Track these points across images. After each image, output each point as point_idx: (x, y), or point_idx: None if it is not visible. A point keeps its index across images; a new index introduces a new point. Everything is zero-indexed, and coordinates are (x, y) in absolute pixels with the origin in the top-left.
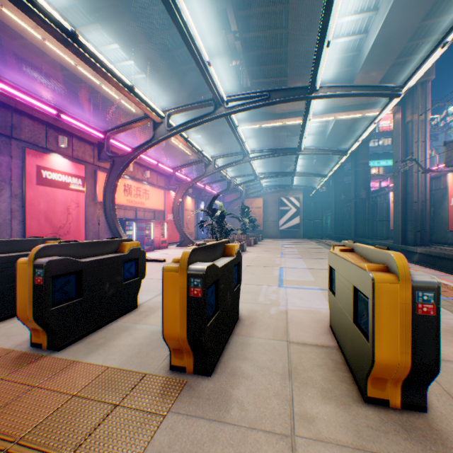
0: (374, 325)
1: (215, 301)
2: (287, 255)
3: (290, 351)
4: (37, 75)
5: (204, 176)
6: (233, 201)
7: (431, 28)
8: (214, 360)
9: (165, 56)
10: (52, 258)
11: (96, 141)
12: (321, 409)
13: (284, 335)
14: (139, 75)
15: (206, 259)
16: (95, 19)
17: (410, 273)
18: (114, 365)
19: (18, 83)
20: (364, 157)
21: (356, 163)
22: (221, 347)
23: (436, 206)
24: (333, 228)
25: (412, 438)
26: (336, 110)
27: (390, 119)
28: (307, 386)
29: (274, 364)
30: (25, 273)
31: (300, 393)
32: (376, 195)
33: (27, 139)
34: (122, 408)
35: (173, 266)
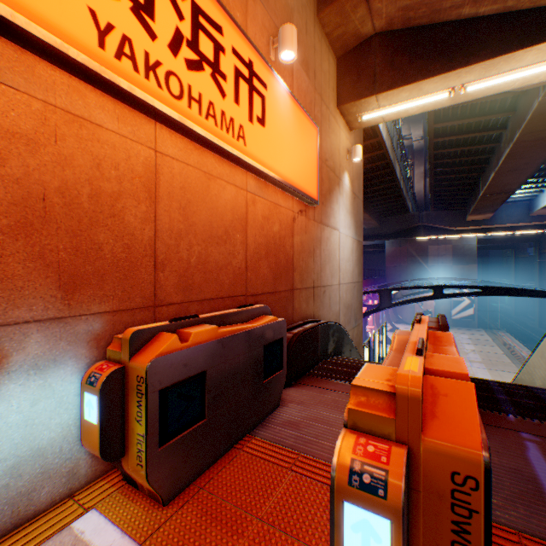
0: None
1: None
2: (474, 364)
3: None
4: None
5: None
6: None
7: None
8: None
9: (371, 211)
10: None
11: None
12: None
13: None
14: None
15: None
16: None
17: None
18: None
19: None
20: None
21: (540, 251)
22: None
23: None
24: (512, 308)
25: None
26: (514, 228)
27: None
28: None
29: None
30: None
31: None
32: None
33: None
34: None
35: None
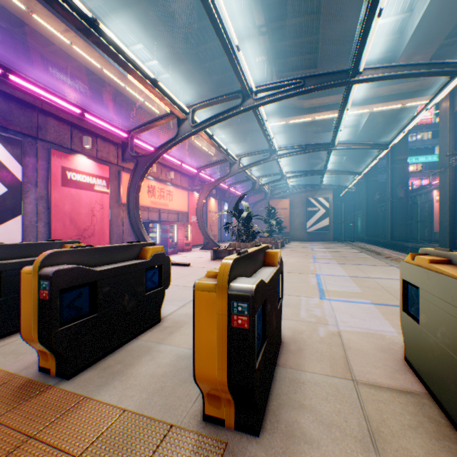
0: None
1: (261, 328)
2: (321, 260)
3: (362, 398)
4: (62, 75)
5: (228, 176)
6: (257, 202)
7: None
8: (261, 411)
9: (189, 54)
10: (60, 267)
11: (120, 141)
12: None
13: (346, 370)
14: (163, 75)
15: (247, 271)
16: (119, 18)
17: None
18: (131, 407)
19: (44, 83)
20: (402, 152)
21: (392, 160)
22: (268, 387)
23: None
24: (365, 231)
25: None
26: (372, 101)
27: (430, 110)
28: None
29: (345, 421)
30: (29, 285)
31: None
32: (415, 194)
33: (52, 140)
34: None
35: (208, 283)
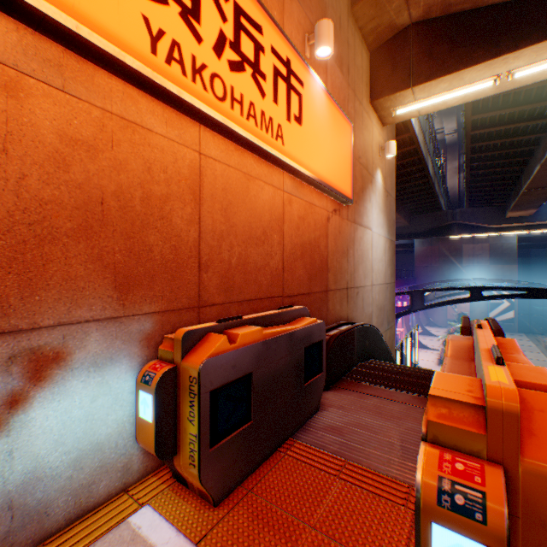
0: None
1: None
2: None
3: None
4: None
5: None
6: None
7: None
8: None
9: (400, 210)
10: None
11: None
12: None
13: None
14: None
15: None
16: None
17: None
18: None
19: None
20: None
21: None
22: None
23: None
24: None
25: None
26: None
27: None
28: None
29: None
30: None
31: None
32: None
33: None
34: None
35: None
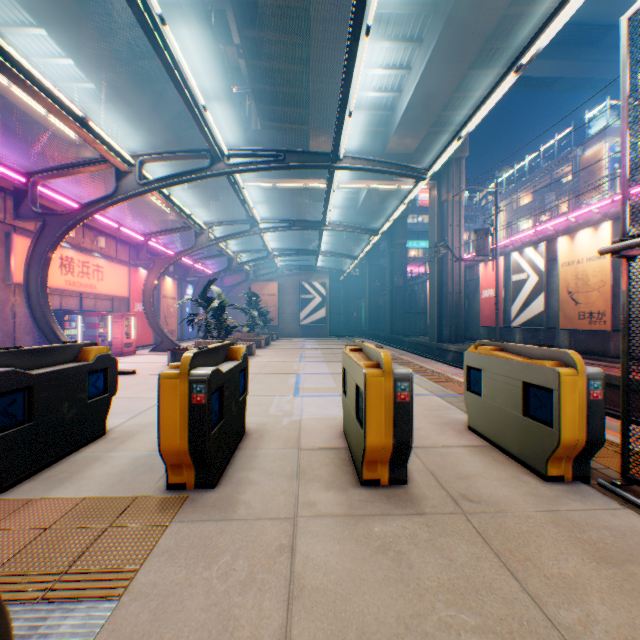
0: (366, 414)
1: (220, 409)
2: (308, 359)
3: (301, 456)
4: None
5: (194, 250)
6: (236, 285)
7: (464, 101)
8: (218, 472)
9: (132, 66)
10: None
11: (10, 185)
12: (323, 495)
13: (296, 443)
14: (85, 83)
15: (208, 364)
16: None
17: (395, 368)
18: (93, 495)
19: None
20: (402, 236)
21: (393, 243)
22: (226, 460)
23: (470, 298)
24: (368, 323)
25: (391, 501)
26: (369, 176)
27: None
28: (313, 481)
29: (283, 469)
30: None
31: (306, 487)
32: (414, 283)
33: None
34: (117, 528)
35: (173, 372)
